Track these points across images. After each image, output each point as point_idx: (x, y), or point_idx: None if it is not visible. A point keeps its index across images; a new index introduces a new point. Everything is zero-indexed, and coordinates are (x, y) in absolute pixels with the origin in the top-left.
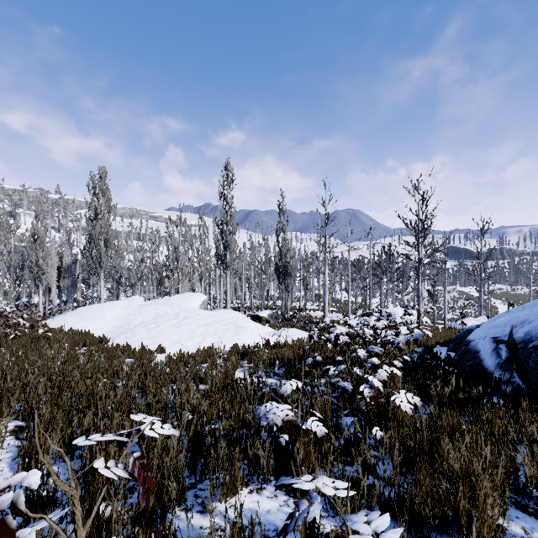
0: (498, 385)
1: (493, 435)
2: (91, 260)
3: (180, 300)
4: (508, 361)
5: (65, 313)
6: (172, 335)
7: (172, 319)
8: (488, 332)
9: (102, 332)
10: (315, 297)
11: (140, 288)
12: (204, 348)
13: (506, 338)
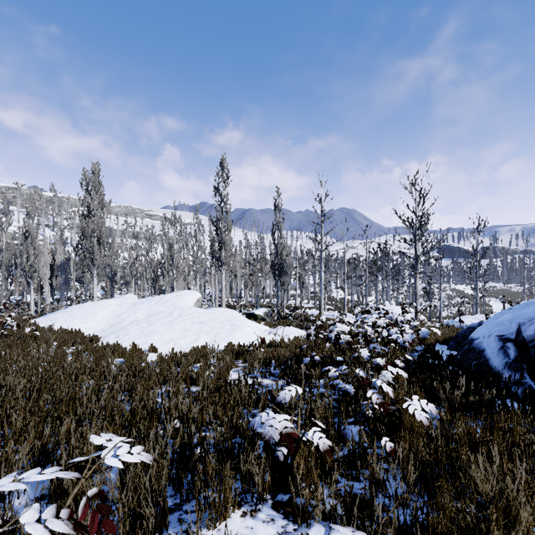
0: (507, 386)
1: (514, 446)
2: (83, 257)
3: (174, 298)
4: (518, 360)
5: (56, 311)
6: (165, 334)
7: (166, 317)
8: (493, 330)
9: (93, 331)
10: (311, 295)
11: (135, 286)
12: (198, 347)
13: (513, 336)
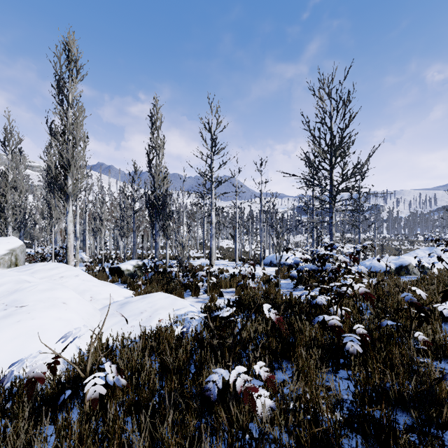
0: None
1: None
2: None
3: None
4: None
5: None
6: None
7: None
8: None
9: None
10: (200, 245)
11: None
12: None
13: None
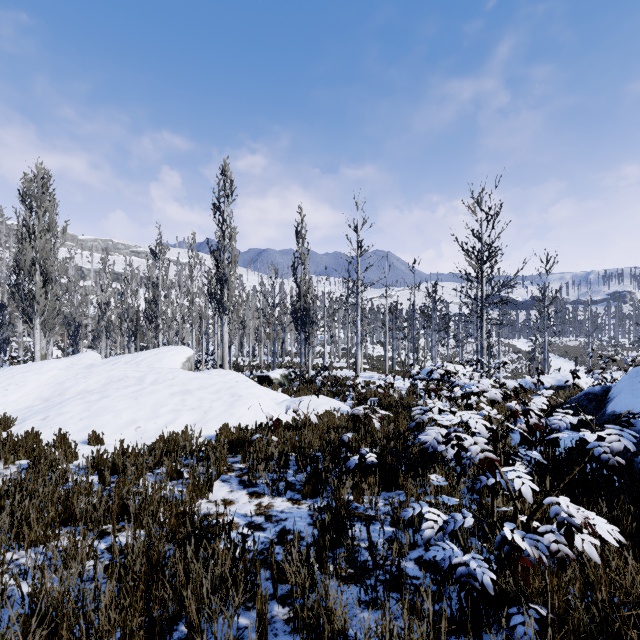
0: None
1: None
2: (19, 299)
3: (153, 357)
4: None
5: None
6: (123, 412)
7: (133, 384)
8: None
9: (13, 408)
10: (342, 352)
11: (106, 342)
12: (172, 433)
13: None
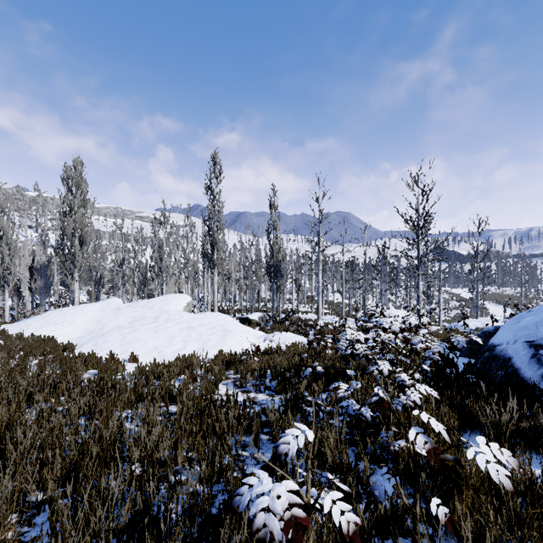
0: None
1: None
2: (63, 258)
3: (162, 302)
4: None
5: (32, 317)
6: (149, 341)
7: (151, 322)
8: (518, 335)
9: (69, 338)
10: (307, 299)
11: (122, 290)
12: (184, 356)
13: None
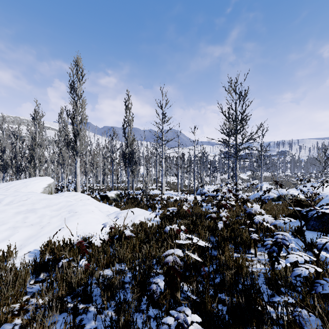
0: None
1: None
2: None
3: (21, 184)
4: None
5: None
6: None
7: None
8: None
9: None
10: (153, 180)
11: (2, 175)
12: None
13: None
